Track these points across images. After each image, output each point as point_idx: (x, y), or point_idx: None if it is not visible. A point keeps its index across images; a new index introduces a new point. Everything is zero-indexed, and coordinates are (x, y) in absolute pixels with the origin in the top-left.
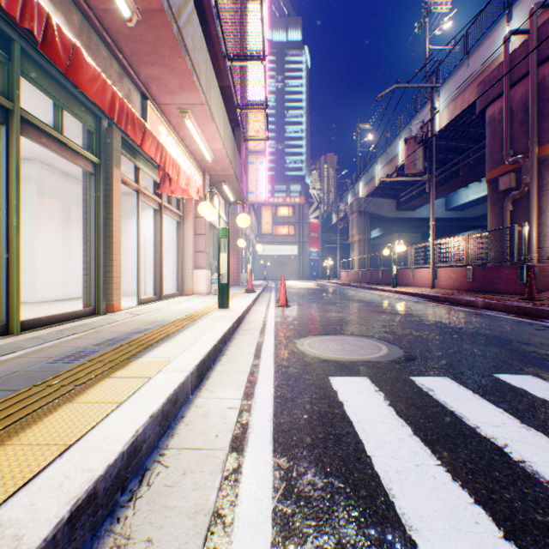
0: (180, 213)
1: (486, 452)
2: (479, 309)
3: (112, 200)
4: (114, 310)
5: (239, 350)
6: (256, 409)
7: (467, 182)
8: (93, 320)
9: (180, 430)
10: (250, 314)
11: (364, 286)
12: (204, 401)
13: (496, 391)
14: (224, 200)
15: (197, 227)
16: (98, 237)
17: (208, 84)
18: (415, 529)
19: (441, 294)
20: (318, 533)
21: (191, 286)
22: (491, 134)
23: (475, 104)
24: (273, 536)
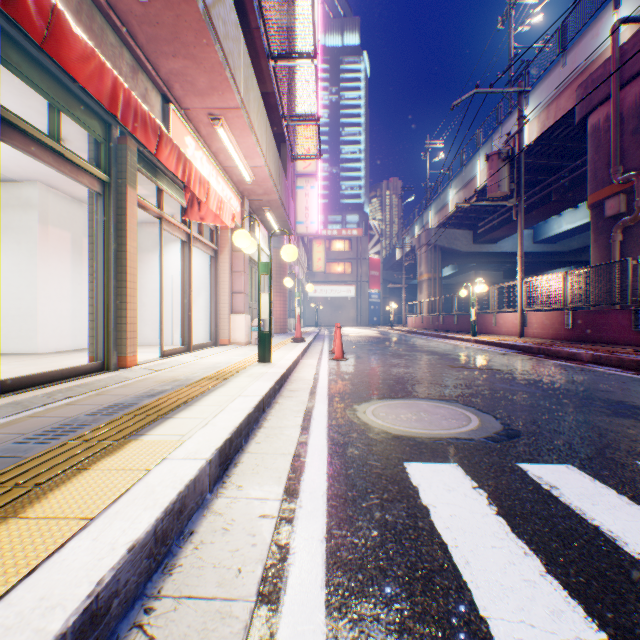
0: (214, 245)
1: None
2: (585, 363)
3: (125, 227)
4: (127, 364)
5: (282, 420)
6: (302, 519)
7: (560, 208)
8: (99, 378)
9: (184, 558)
10: (297, 369)
11: (436, 335)
12: (227, 503)
13: None
14: (267, 231)
15: (235, 263)
16: (107, 273)
17: (245, 84)
18: None
19: (533, 344)
20: None
21: (227, 334)
22: (595, 147)
23: (574, 111)
24: None
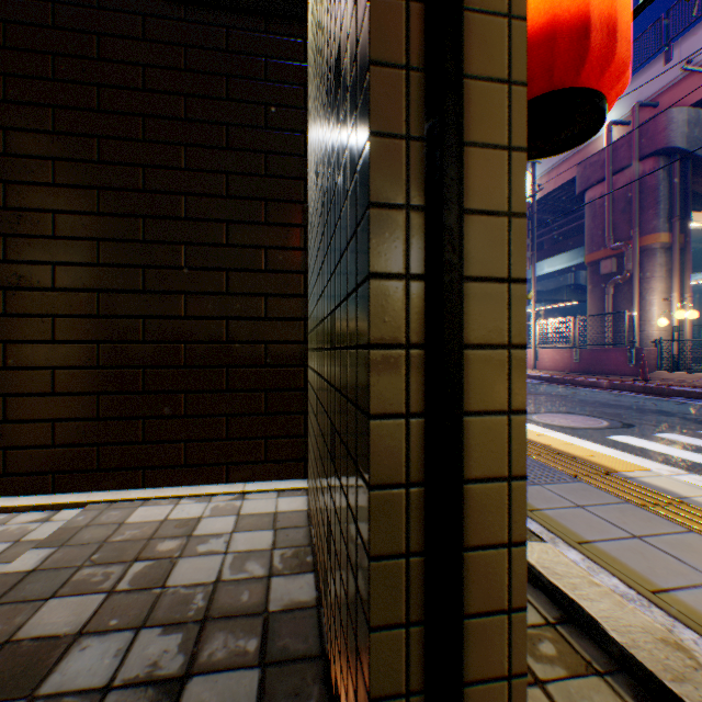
0: None
1: None
2: (606, 389)
3: None
4: None
5: None
6: None
7: (548, 255)
8: None
9: None
10: None
11: None
12: None
13: None
14: None
15: None
16: None
17: None
18: None
19: (557, 376)
20: None
21: None
22: (592, 217)
23: (574, 184)
24: None
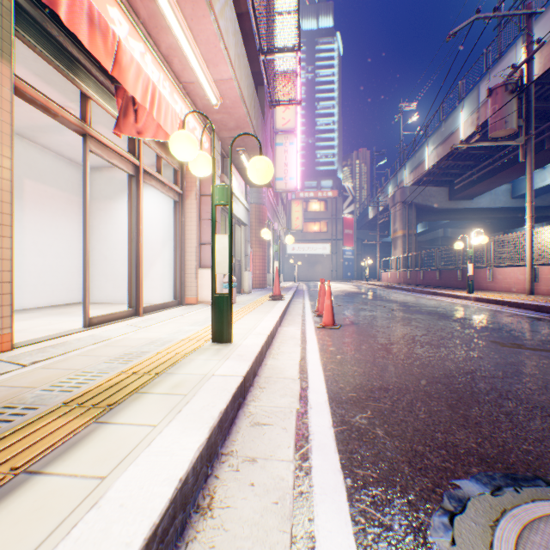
0: (177, 188)
1: None
2: None
3: None
4: None
5: None
6: None
7: None
8: None
9: None
10: (273, 348)
11: (421, 290)
12: None
13: None
14: (244, 181)
15: (203, 210)
16: None
17: None
18: None
19: None
20: None
21: (194, 291)
22: None
23: None
24: None
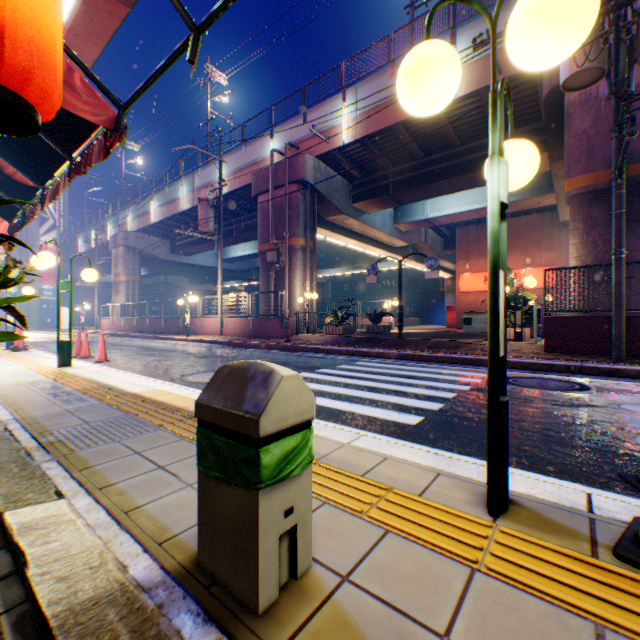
0: None
1: None
2: (264, 349)
3: None
4: None
5: None
6: None
7: (239, 241)
8: None
9: None
10: None
11: (153, 336)
12: None
13: None
14: None
15: None
16: None
17: None
18: None
19: (235, 340)
20: None
21: None
22: (263, 217)
23: (252, 189)
24: None
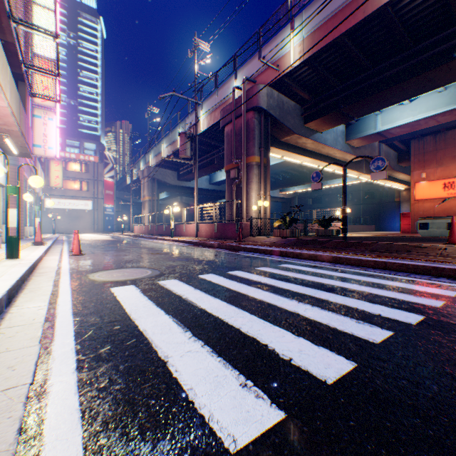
0: None
1: (175, 298)
2: (215, 248)
3: None
4: None
5: (39, 285)
6: (61, 307)
7: (220, 168)
8: None
9: (5, 322)
10: (43, 262)
11: (152, 237)
12: (18, 310)
13: (194, 281)
14: (4, 151)
15: None
16: None
17: None
18: (136, 319)
19: (199, 241)
20: (96, 328)
21: None
22: (228, 143)
23: (220, 122)
24: (75, 334)
